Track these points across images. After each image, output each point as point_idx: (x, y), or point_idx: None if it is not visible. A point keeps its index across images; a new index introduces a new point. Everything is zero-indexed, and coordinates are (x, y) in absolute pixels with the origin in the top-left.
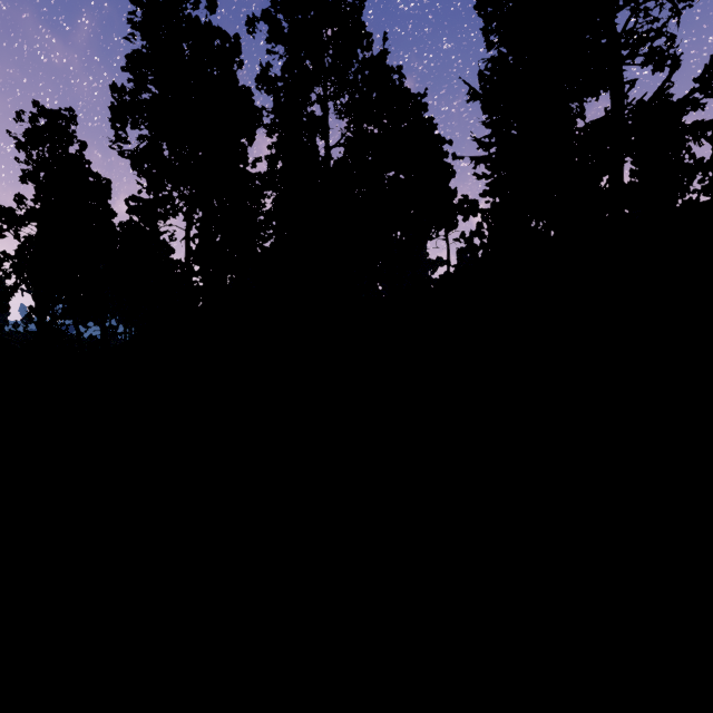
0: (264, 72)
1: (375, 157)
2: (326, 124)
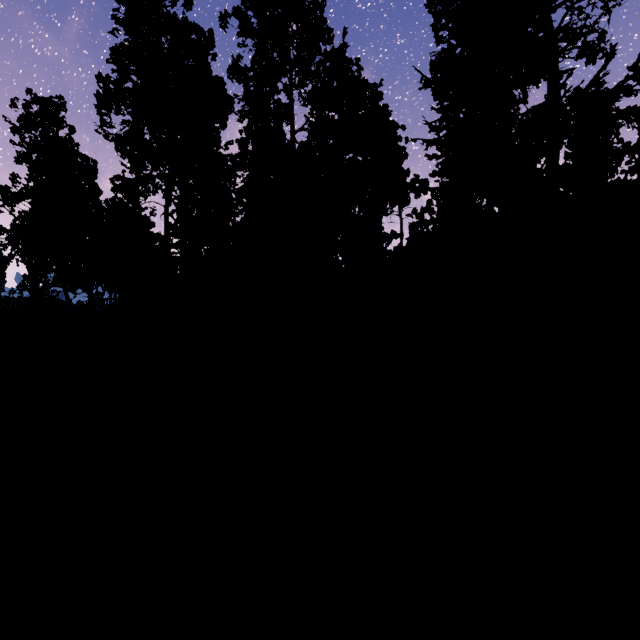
0: (235, 63)
1: (336, 140)
2: (292, 110)
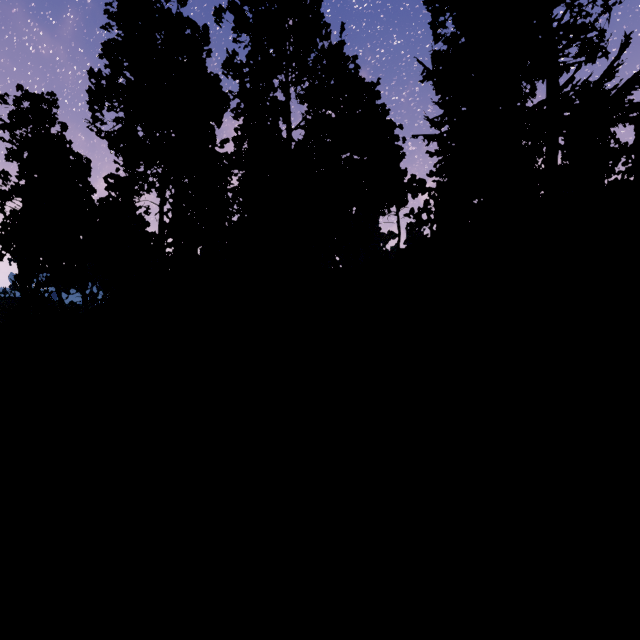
0: (230, 59)
1: (333, 139)
2: (288, 107)
